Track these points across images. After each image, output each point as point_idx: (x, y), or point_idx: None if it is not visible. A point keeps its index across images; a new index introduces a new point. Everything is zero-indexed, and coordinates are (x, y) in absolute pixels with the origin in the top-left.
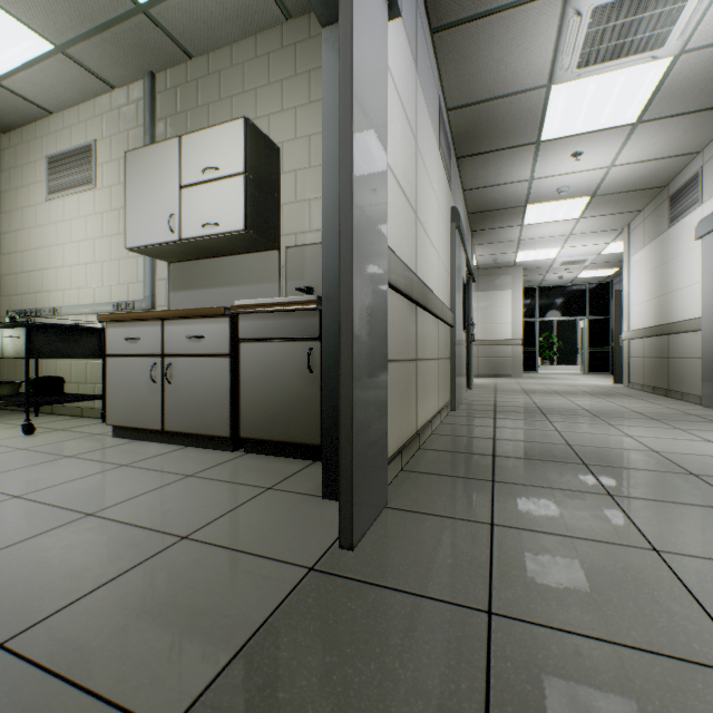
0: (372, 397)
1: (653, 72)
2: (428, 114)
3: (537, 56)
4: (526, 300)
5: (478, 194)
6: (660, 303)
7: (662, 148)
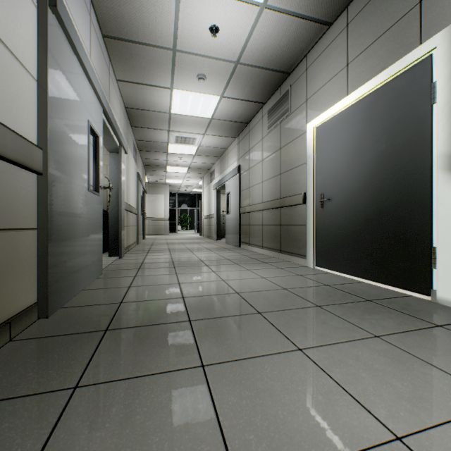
0: (123, 233)
1: (195, 147)
2: (130, 151)
3: (163, 137)
4: (172, 198)
5: (148, 160)
6: (209, 207)
7: (204, 161)
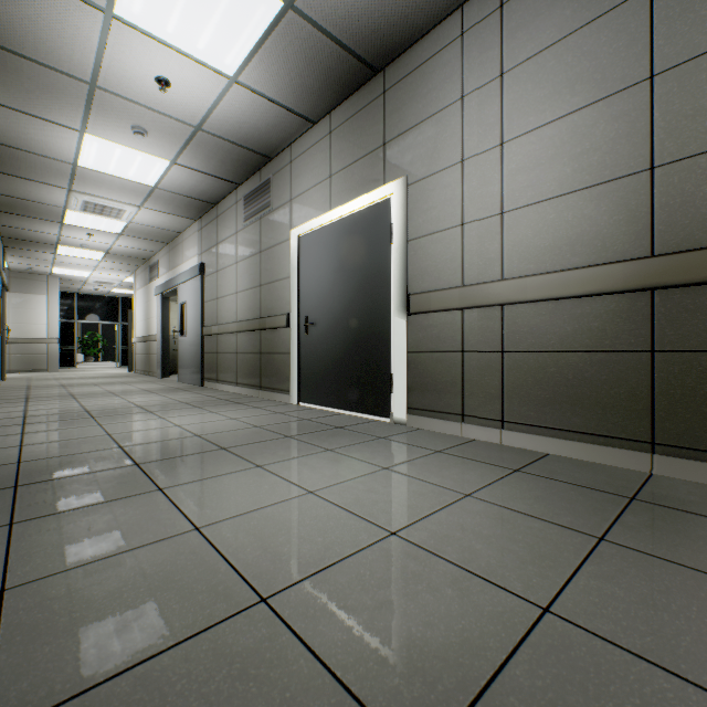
0: None
1: (122, 223)
2: None
3: (57, 198)
4: (66, 303)
5: (14, 230)
6: (148, 323)
7: (139, 246)
